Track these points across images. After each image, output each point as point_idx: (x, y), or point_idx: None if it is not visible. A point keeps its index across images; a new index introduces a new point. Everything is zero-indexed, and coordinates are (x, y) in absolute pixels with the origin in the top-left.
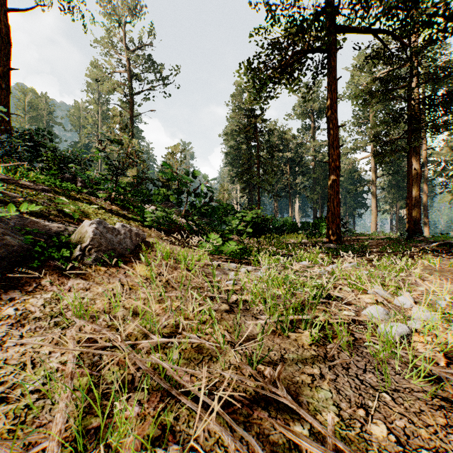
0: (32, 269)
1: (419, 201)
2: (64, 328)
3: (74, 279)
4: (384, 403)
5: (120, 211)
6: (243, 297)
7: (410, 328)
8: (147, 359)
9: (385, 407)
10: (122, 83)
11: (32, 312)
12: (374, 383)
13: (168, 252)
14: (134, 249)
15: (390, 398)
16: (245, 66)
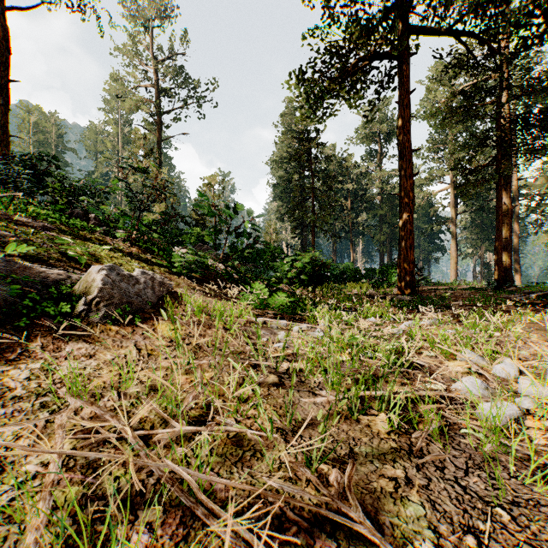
0: (19, 329)
1: (510, 243)
2: (54, 411)
3: (75, 343)
4: (501, 525)
5: (142, 254)
6: (296, 365)
7: (521, 408)
8: (161, 464)
9: (503, 531)
10: (148, 100)
11: (12, 389)
12: (482, 491)
13: (200, 306)
14: (157, 302)
15: (508, 516)
16: (298, 77)
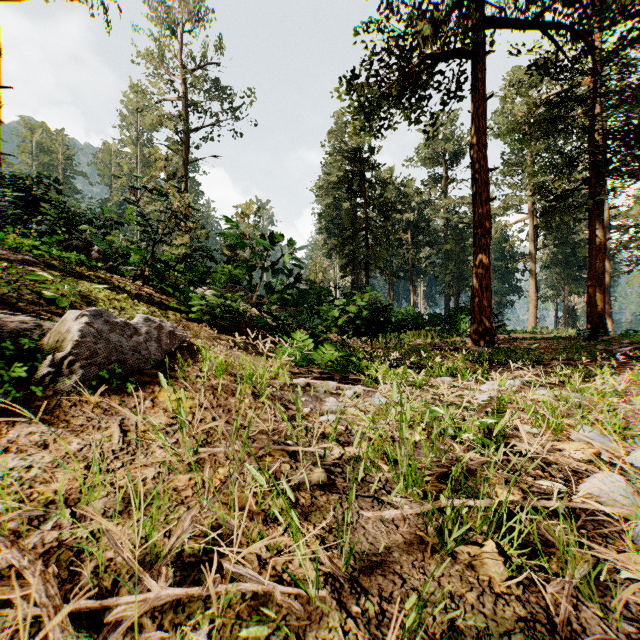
0: None
1: (602, 283)
2: None
3: (26, 425)
4: None
5: (156, 296)
6: (351, 451)
7: None
8: None
9: None
10: (170, 114)
11: None
12: None
13: (224, 363)
14: (163, 359)
15: None
16: (349, 81)
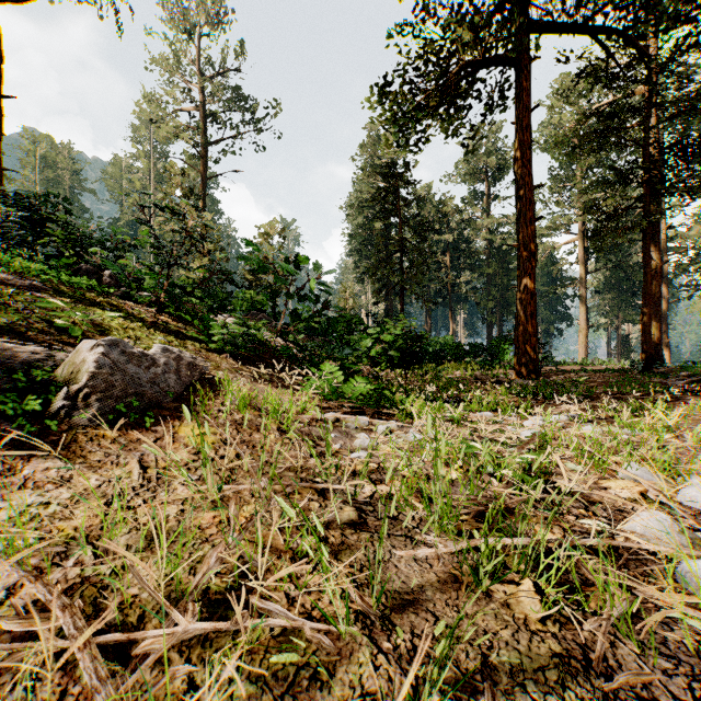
0: None
1: (659, 310)
2: None
3: (41, 460)
4: None
5: (173, 325)
6: (383, 489)
7: None
8: None
9: None
10: (187, 125)
11: None
12: None
13: (247, 396)
14: (183, 392)
15: None
16: (382, 91)
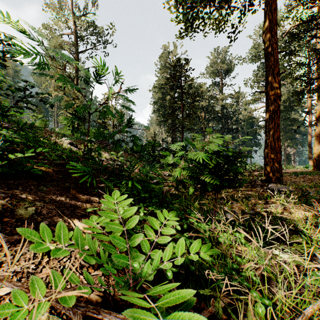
0: None
1: None
2: None
3: None
4: None
5: None
6: None
7: None
8: None
9: None
10: (68, 43)
11: None
12: None
13: None
14: None
15: None
16: None
